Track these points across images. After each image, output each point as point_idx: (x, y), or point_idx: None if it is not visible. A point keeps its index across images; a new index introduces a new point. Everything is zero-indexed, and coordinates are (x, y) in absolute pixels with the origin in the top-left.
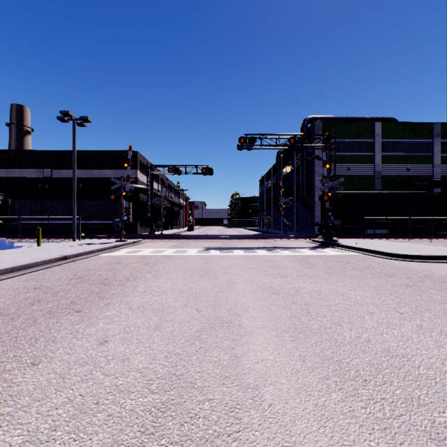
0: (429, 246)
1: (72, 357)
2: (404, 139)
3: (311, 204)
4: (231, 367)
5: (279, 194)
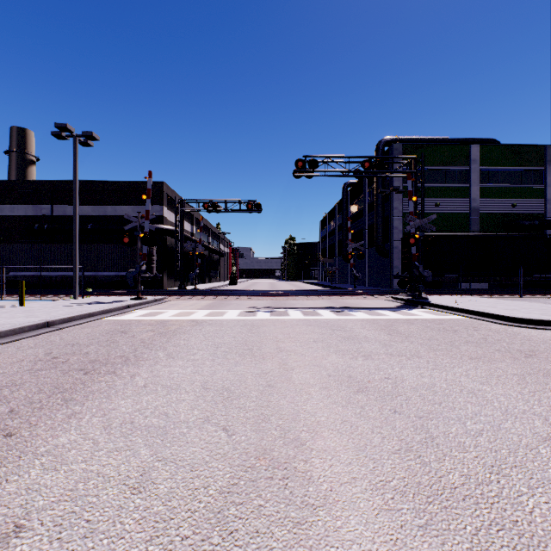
0: None
1: None
2: (509, 166)
3: (389, 250)
4: None
5: (345, 238)
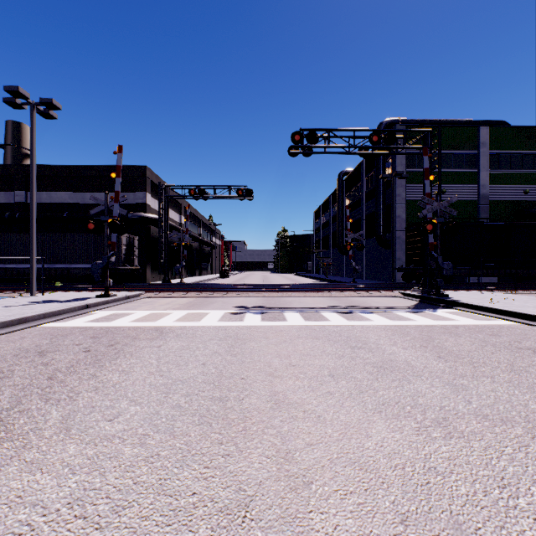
0: None
1: None
2: (521, 150)
3: (390, 241)
4: None
5: (341, 229)
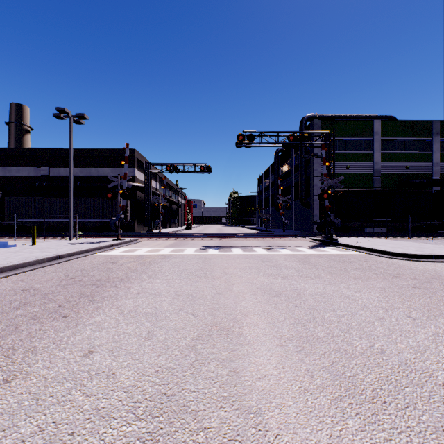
0: (431, 245)
1: (51, 373)
2: (403, 137)
3: (310, 202)
4: (230, 384)
5: (277, 192)
